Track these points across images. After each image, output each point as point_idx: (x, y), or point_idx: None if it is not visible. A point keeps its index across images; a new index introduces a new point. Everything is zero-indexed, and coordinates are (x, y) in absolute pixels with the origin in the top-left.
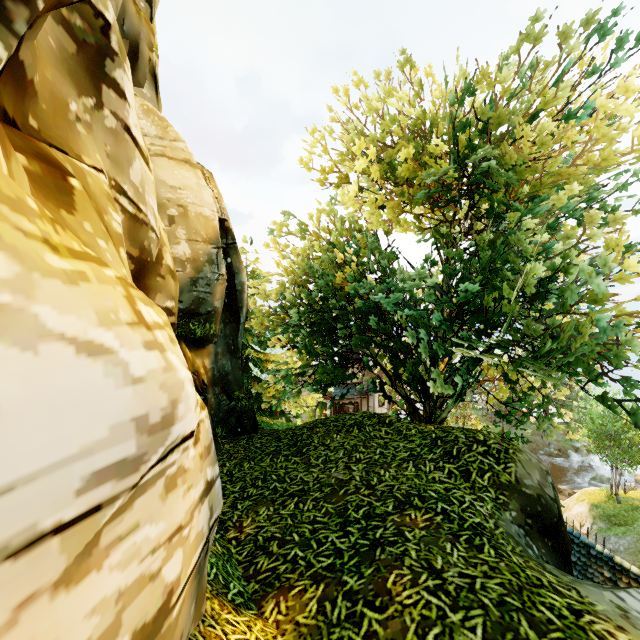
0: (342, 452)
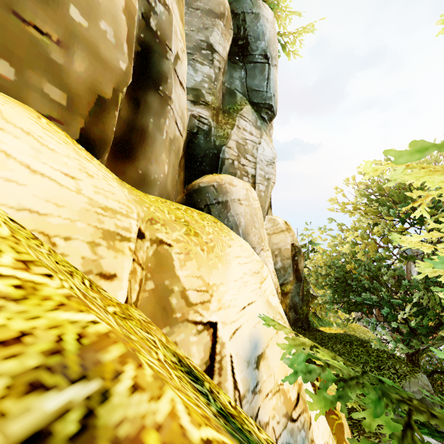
0: (338, 352)
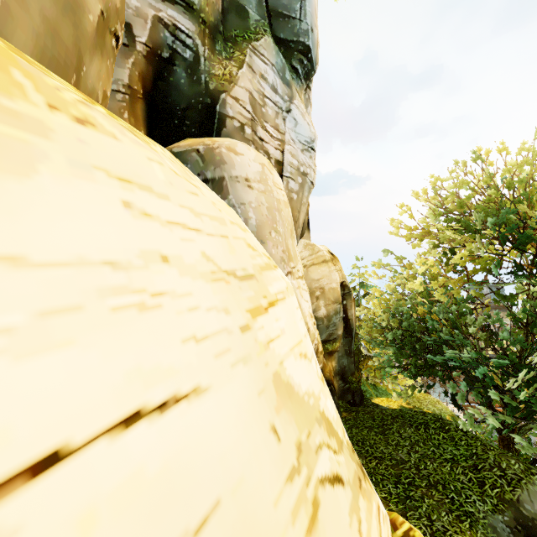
0: (408, 441)
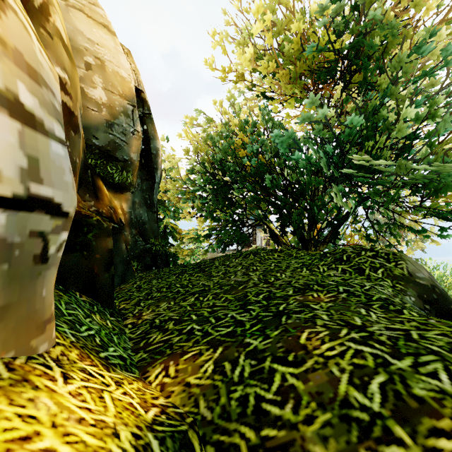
0: (240, 267)
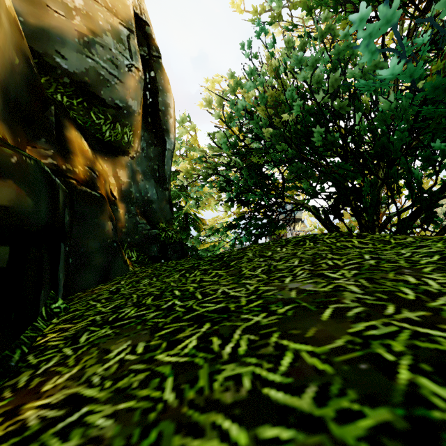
0: (296, 260)
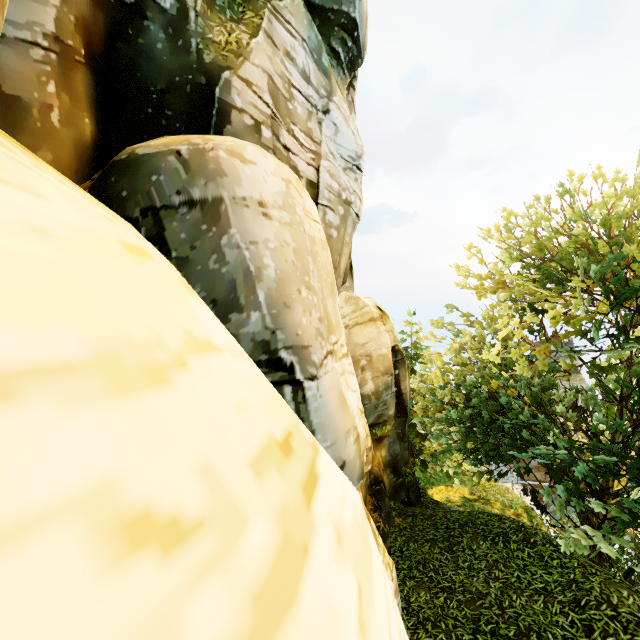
0: (485, 562)
